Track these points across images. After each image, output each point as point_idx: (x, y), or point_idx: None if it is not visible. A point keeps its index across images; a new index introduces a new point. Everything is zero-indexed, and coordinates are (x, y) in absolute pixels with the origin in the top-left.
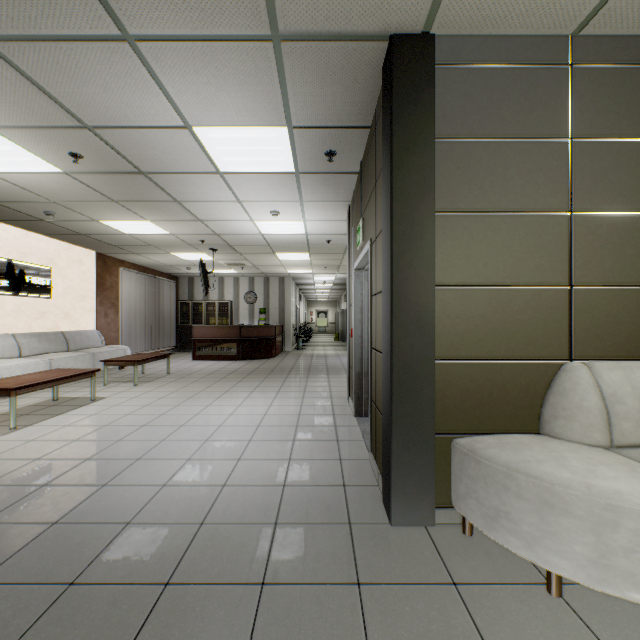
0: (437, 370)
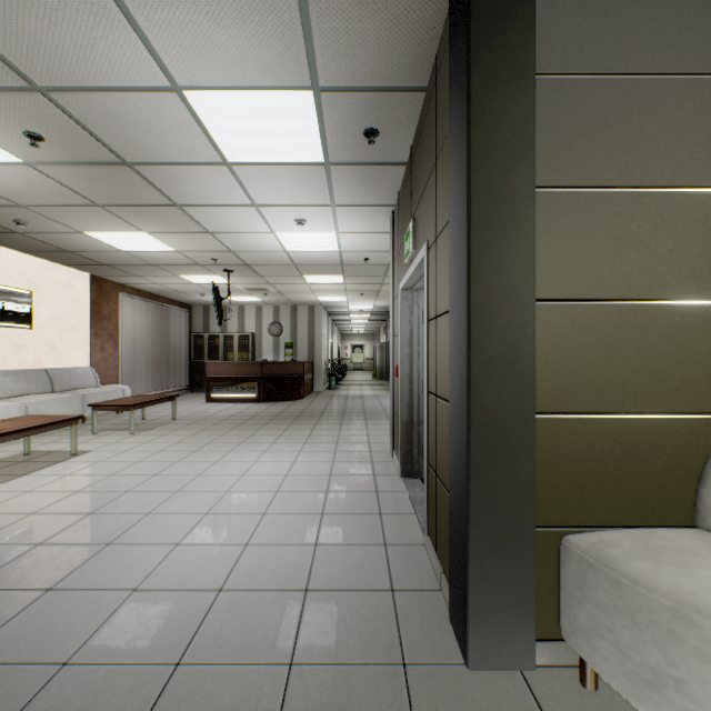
0: (538, 429)
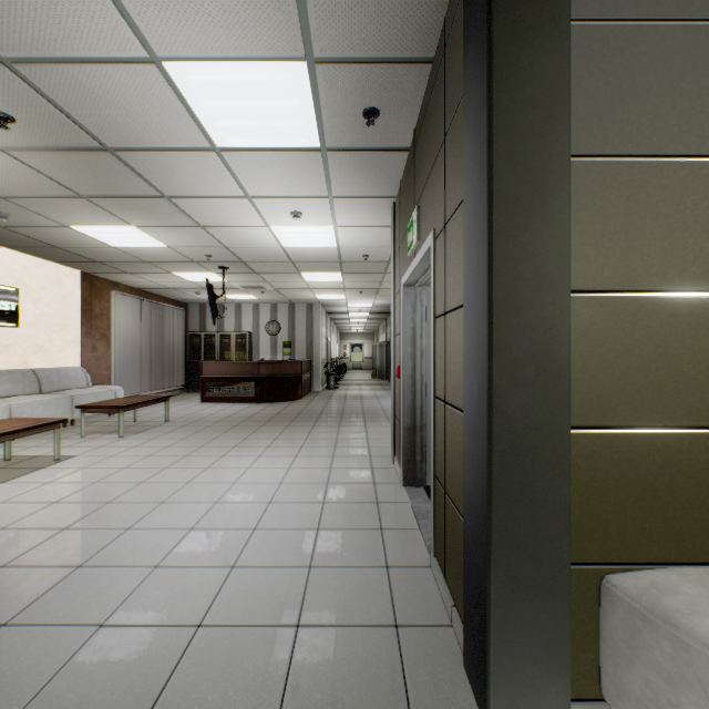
0: (573, 447)
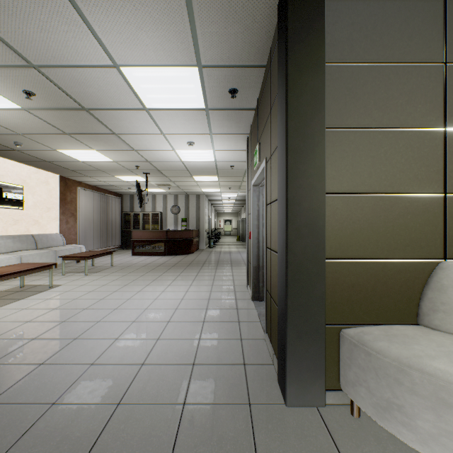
0: (327, 268)
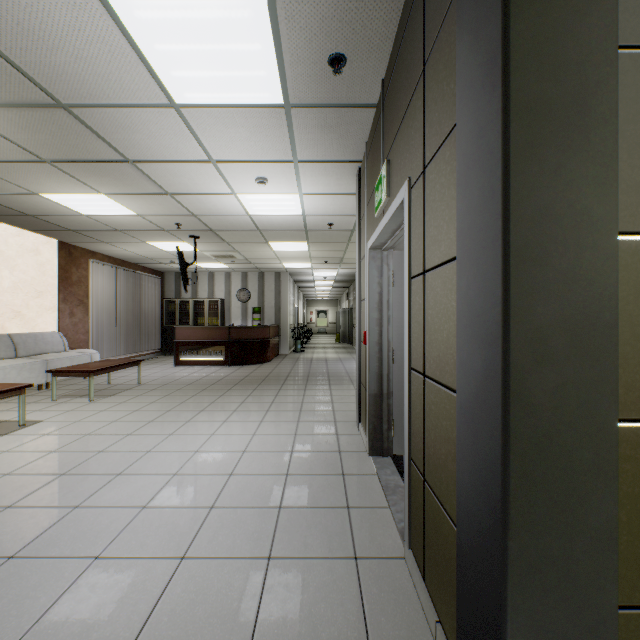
0: (618, 446)
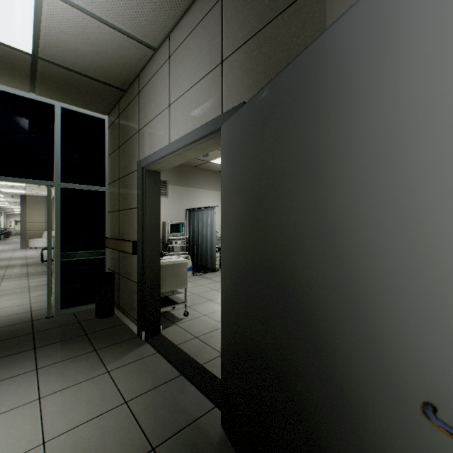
0: (28, 232)
